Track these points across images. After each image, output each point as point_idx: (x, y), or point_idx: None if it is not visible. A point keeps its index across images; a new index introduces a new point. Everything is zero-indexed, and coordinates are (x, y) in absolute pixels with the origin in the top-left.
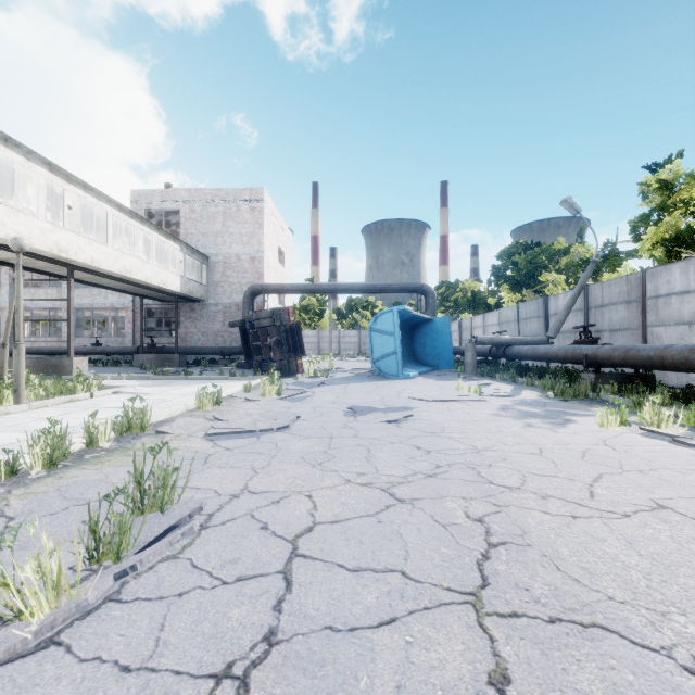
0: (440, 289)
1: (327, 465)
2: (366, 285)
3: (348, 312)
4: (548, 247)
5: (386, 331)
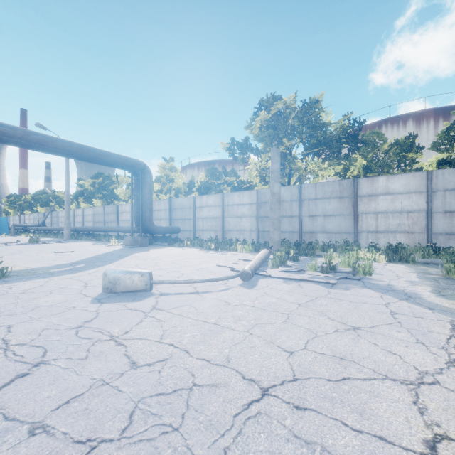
0: (10, 197)
1: None
2: None
3: None
4: (54, 194)
5: None
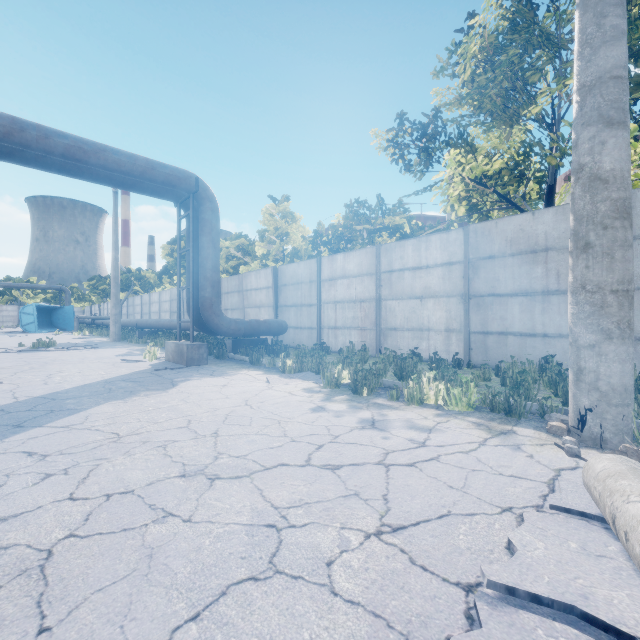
0: (93, 281)
1: (3, 338)
2: (21, 284)
3: (6, 289)
4: (137, 273)
5: (29, 313)
